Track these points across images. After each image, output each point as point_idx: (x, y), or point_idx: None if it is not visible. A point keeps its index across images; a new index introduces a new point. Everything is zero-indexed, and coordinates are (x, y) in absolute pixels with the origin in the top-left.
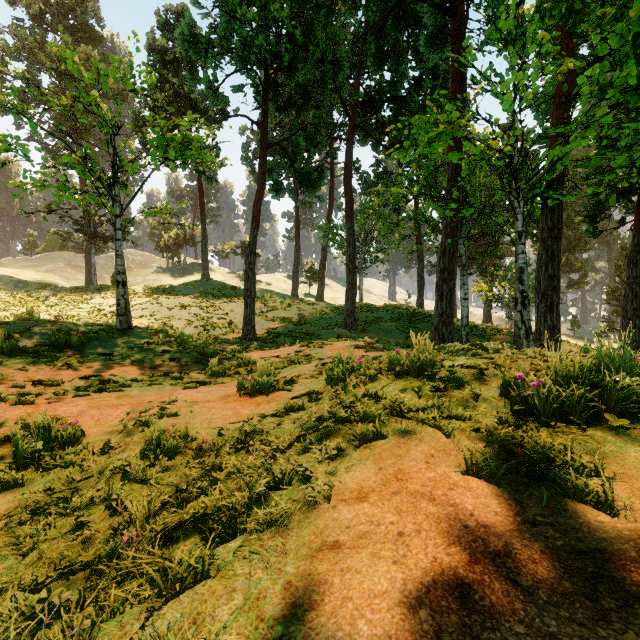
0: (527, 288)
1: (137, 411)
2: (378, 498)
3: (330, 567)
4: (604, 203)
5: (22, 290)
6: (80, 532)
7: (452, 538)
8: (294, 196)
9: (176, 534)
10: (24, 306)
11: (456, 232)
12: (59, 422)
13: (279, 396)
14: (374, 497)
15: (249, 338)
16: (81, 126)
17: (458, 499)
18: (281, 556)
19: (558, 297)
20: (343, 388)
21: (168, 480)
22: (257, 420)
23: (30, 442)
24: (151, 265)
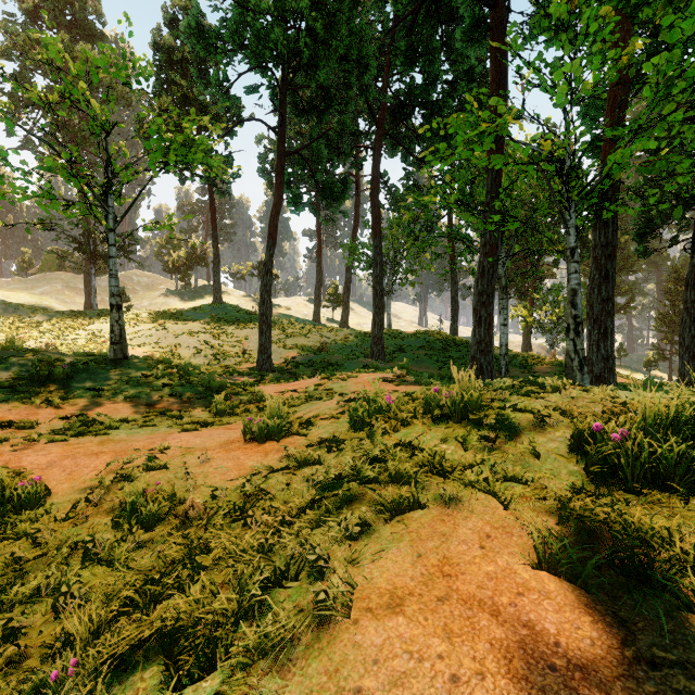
0: (581, 313)
1: (118, 462)
2: (418, 608)
3: None
4: (656, 220)
5: (13, 315)
6: (3, 651)
7: (534, 692)
8: (316, 212)
9: (134, 658)
10: (14, 333)
11: (496, 250)
12: (18, 478)
13: (292, 442)
14: (412, 606)
15: (265, 368)
16: (79, 133)
17: (533, 613)
18: None
19: (613, 323)
20: (369, 435)
21: (141, 562)
22: (262, 476)
23: None
24: (158, 287)
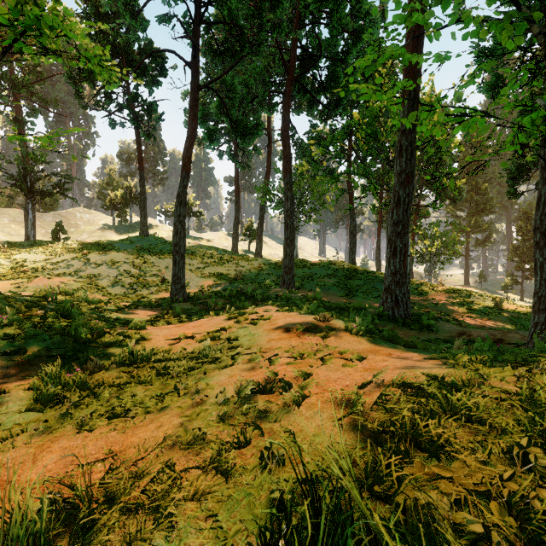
0: None
1: None
2: None
3: None
4: (530, 164)
5: None
6: None
7: None
8: (234, 158)
9: None
10: None
11: (412, 179)
12: None
13: None
14: None
15: (177, 298)
16: (16, 80)
17: None
18: None
19: None
20: None
21: None
22: None
23: None
24: (99, 222)
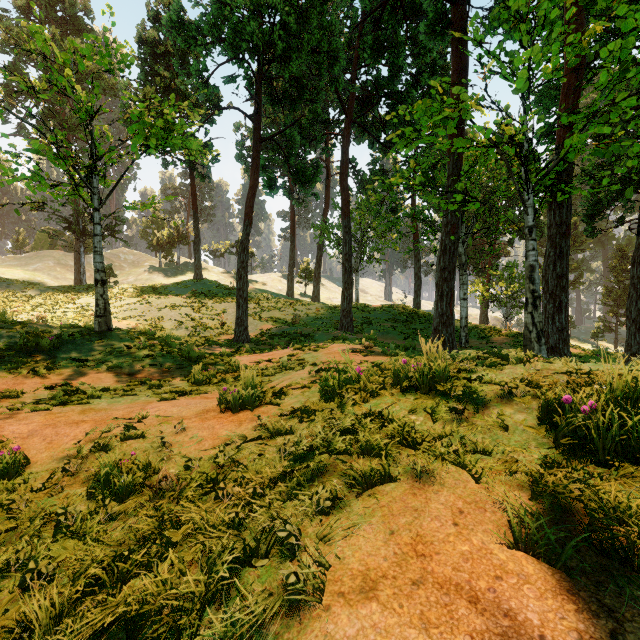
0: (538, 287)
1: (97, 431)
2: (392, 592)
3: None
4: (603, 202)
5: (7, 289)
6: None
7: None
8: (289, 194)
9: None
10: (8, 306)
11: (457, 229)
12: None
13: (265, 412)
14: (386, 590)
15: (241, 340)
16: (69, 121)
17: (513, 600)
18: None
19: (567, 297)
20: (340, 405)
21: (112, 536)
22: (236, 446)
23: None
24: (144, 264)
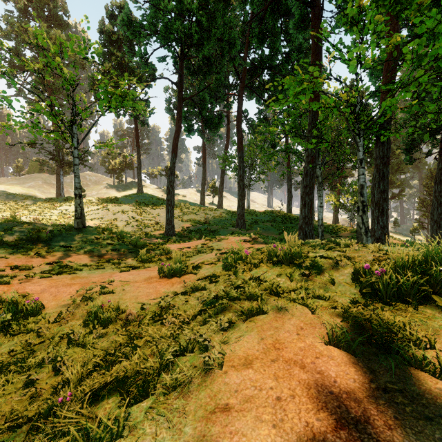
0: (366, 199)
1: (84, 289)
2: (260, 365)
3: (221, 429)
4: (417, 140)
5: (11, 200)
6: (28, 390)
7: (320, 403)
8: (202, 135)
9: (102, 393)
10: (12, 211)
11: (315, 160)
12: (25, 298)
13: (188, 278)
14: (257, 364)
15: (170, 234)
16: (53, 86)
17: (323, 367)
18: (182, 417)
19: (387, 205)
20: (234, 273)
21: (101, 345)
22: (171, 297)
23: (1, 314)
24: (102, 183)
